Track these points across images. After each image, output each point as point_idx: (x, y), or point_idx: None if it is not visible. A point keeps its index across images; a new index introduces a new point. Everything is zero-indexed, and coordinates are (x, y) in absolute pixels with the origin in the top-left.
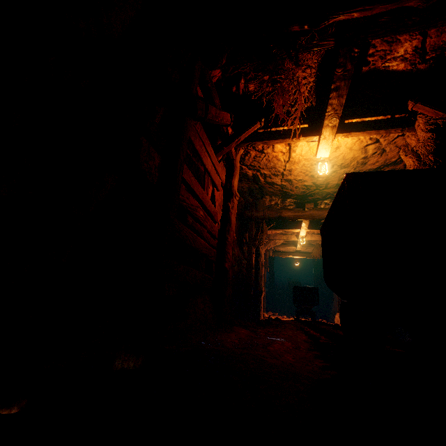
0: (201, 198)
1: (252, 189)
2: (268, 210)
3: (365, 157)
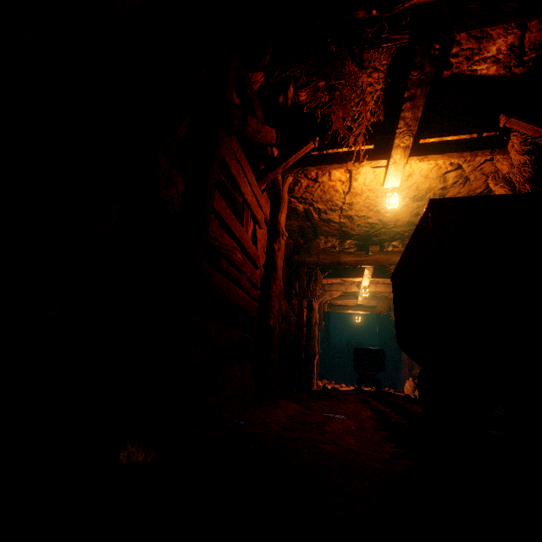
0: (238, 237)
1: (303, 228)
2: (323, 253)
3: (444, 188)
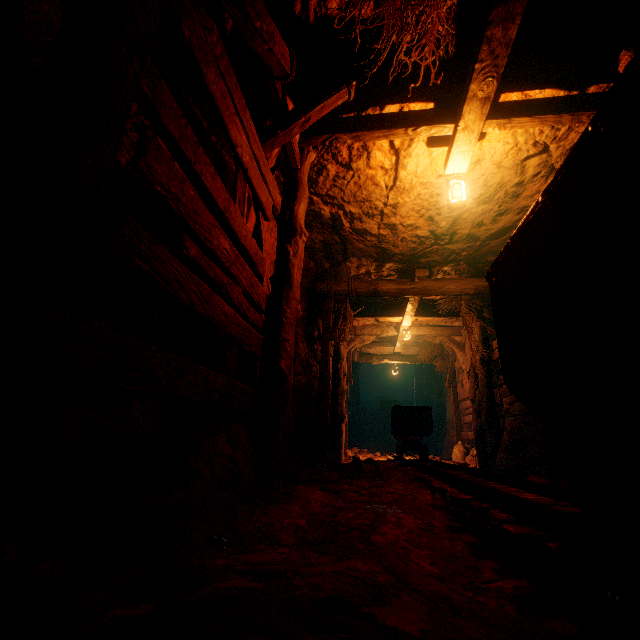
0: (222, 210)
1: (329, 245)
2: (356, 280)
3: (520, 183)
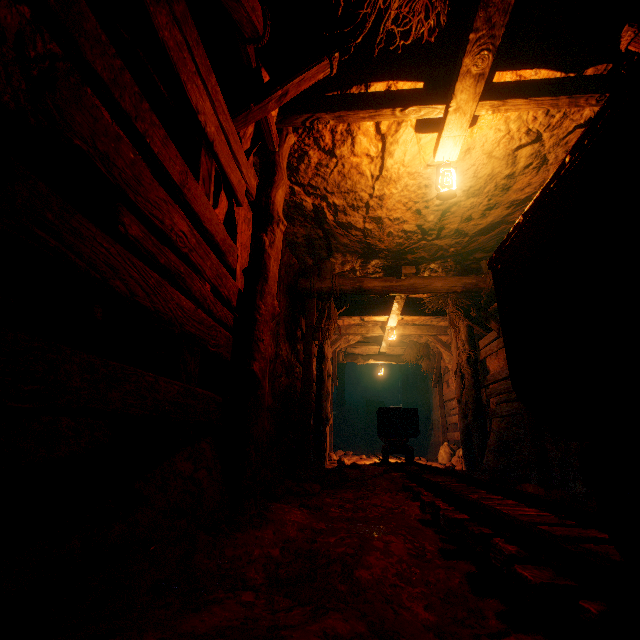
0: (178, 184)
1: (313, 240)
2: (340, 277)
3: (511, 175)
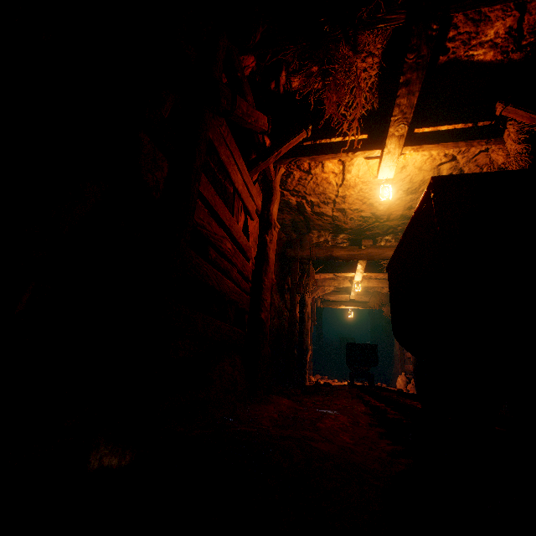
0: (228, 226)
1: (296, 222)
2: (316, 248)
3: None
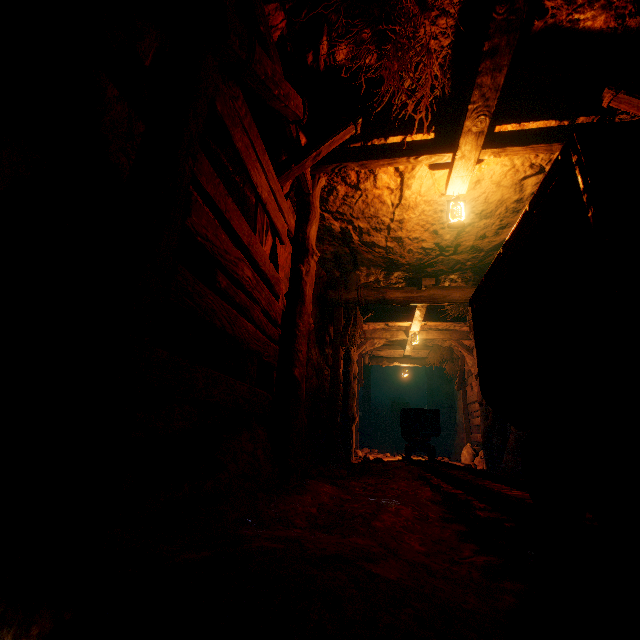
0: (246, 245)
1: (340, 256)
2: (365, 288)
3: (519, 200)
